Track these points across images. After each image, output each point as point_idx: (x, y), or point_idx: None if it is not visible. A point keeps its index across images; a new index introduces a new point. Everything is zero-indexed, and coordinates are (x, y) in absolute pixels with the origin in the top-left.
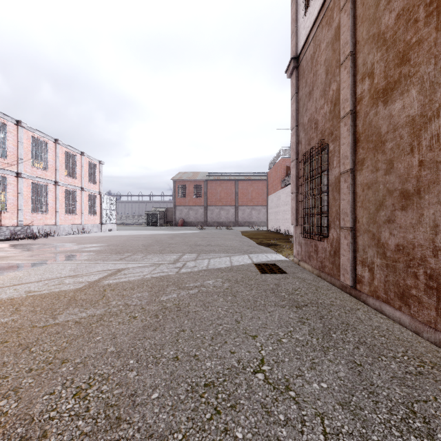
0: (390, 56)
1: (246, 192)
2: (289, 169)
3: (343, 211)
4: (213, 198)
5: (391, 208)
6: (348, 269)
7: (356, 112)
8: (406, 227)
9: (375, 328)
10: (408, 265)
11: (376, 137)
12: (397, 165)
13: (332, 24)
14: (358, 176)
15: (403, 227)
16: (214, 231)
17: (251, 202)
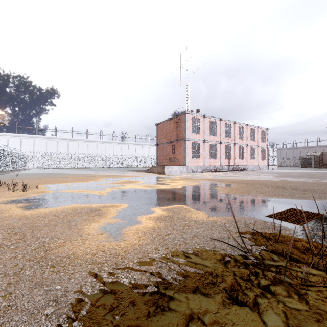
0: None
1: None
2: None
3: None
4: None
5: None
6: None
7: None
8: None
9: None
10: None
11: None
12: None
13: None
14: None
15: None
16: None
17: None
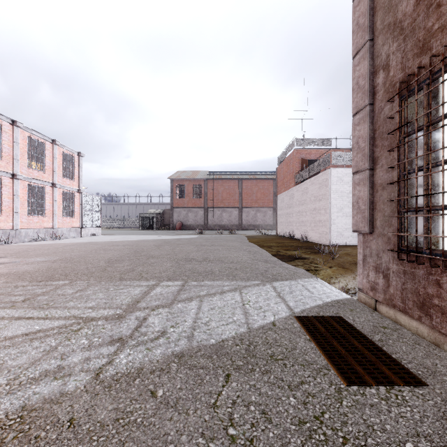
0: None
1: (250, 192)
2: (305, 162)
3: None
4: (214, 199)
5: None
6: None
7: None
8: None
9: None
10: None
11: None
12: None
13: None
14: None
15: None
16: (215, 236)
17: (256, 203)
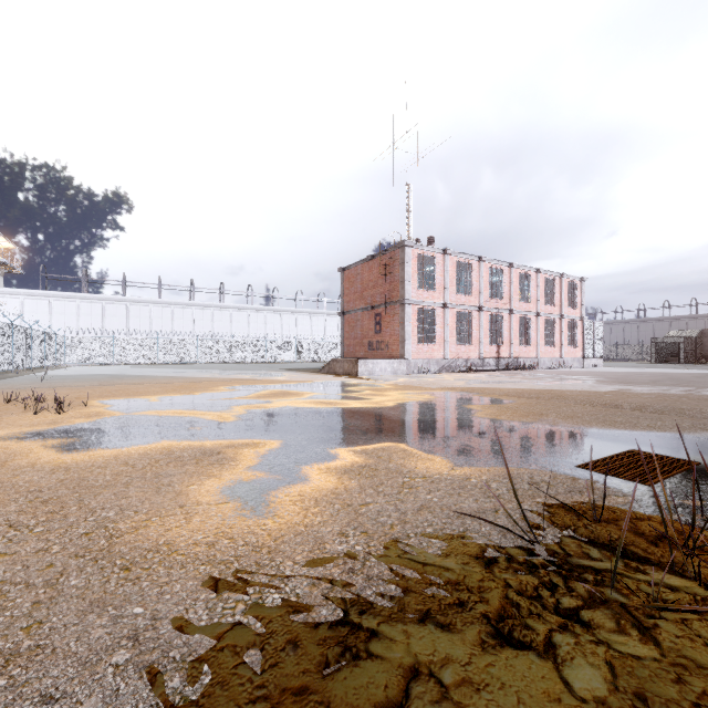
0: None
1: None
2: None
3: None
4: None
5: None
6: None
7: None
8: None
9: None
10: None
11: None
12: None
13: None
14: None
15: None
16: None
17: None
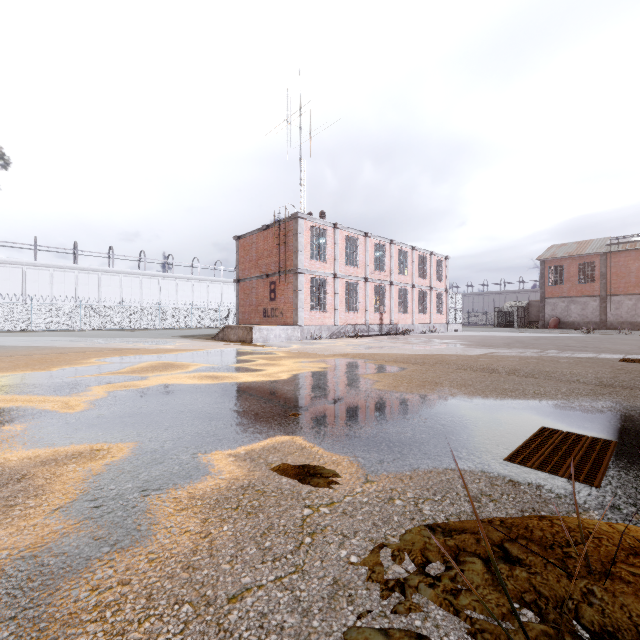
0: None
1: None
2: None
3: None
4: (619, 282)
5: None
6: None
7: None
8: None
9: None
10: None
11: None
12: None
13: None
14: None
15: None
16: (611, 336)
17: None
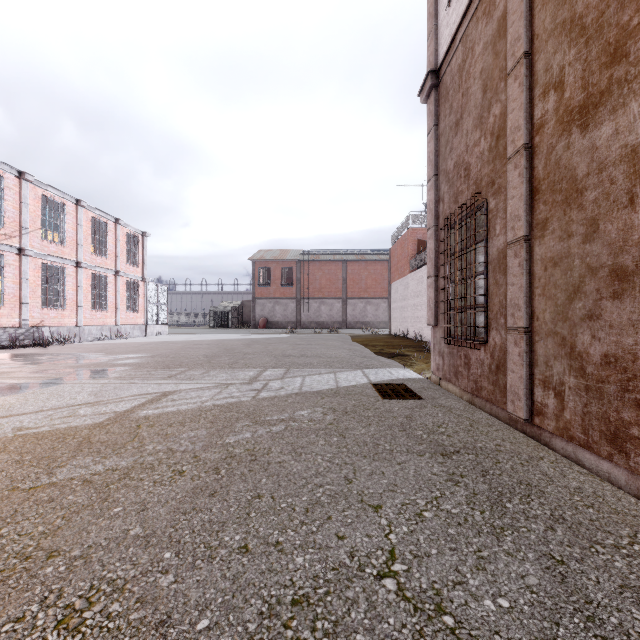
0: (592, 52)
1: (358, 278)
2: (422, 244)
3: (512, 302)
4: (309, 288)
5: (595, 296)
6: (520, 393)
7: (534, 147)
8: (622, 325)
9: (574, 491)
10: (624, 388)
11: (568, 184)
12: (606, 226)
13: (493, 13)
14: (537, 246)
15: (616, 327)
16: (311, 336)
17: (366, 293)
